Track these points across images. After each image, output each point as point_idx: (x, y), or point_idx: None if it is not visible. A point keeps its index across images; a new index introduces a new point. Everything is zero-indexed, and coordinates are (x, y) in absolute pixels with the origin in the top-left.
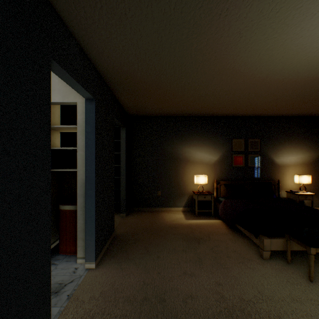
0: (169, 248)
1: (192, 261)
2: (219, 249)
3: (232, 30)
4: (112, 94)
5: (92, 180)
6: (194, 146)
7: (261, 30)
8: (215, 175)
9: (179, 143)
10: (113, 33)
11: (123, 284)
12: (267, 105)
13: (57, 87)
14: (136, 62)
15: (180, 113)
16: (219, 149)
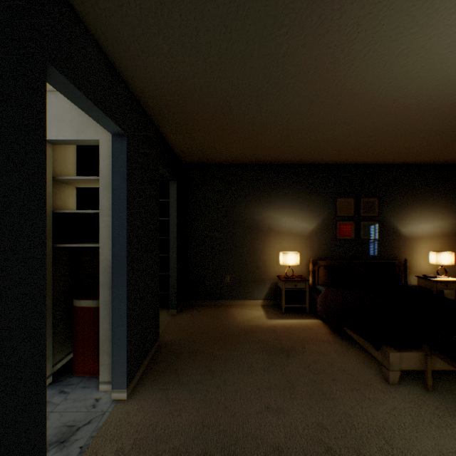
0: (243, 366)
1: (279, 388)
2: (319, 368)
3: (346, 19)
4: (155, 130)
5: (122, 262)
6: (280, 209)
7: (393, 19)
8: (310, 251)
9: (257, 205)
10: (152, 25)
11: (170, 427)
12: (390, 147)
13: (68, 116)
14: (191, 75)
15: (259, 160)
16: (317, 214)
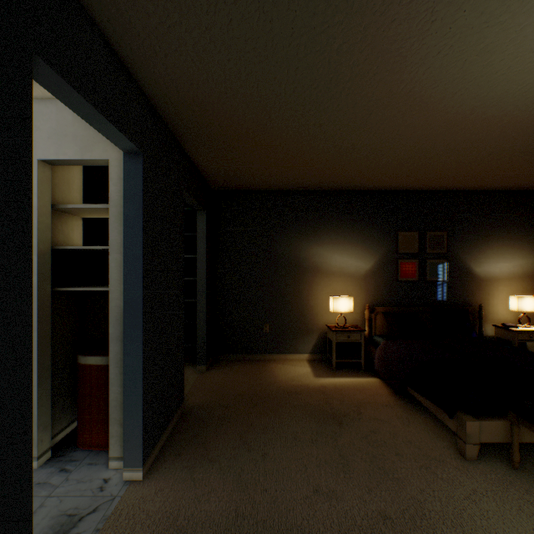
0: (286, 437)
1: (330, 465)
2: (379, 439)
3: (417, 3)
4: (179, 148)
5: (137, 310)
6: (329, 245)
7: (478, 3)
8: (366, 296)
9: (303, 239)
10: (172, 12)
11: (195, 516)
12: (464, 169)
13: (70, 130)
14: (221, 79)
15: (305, 186)
16: (374, 250)
